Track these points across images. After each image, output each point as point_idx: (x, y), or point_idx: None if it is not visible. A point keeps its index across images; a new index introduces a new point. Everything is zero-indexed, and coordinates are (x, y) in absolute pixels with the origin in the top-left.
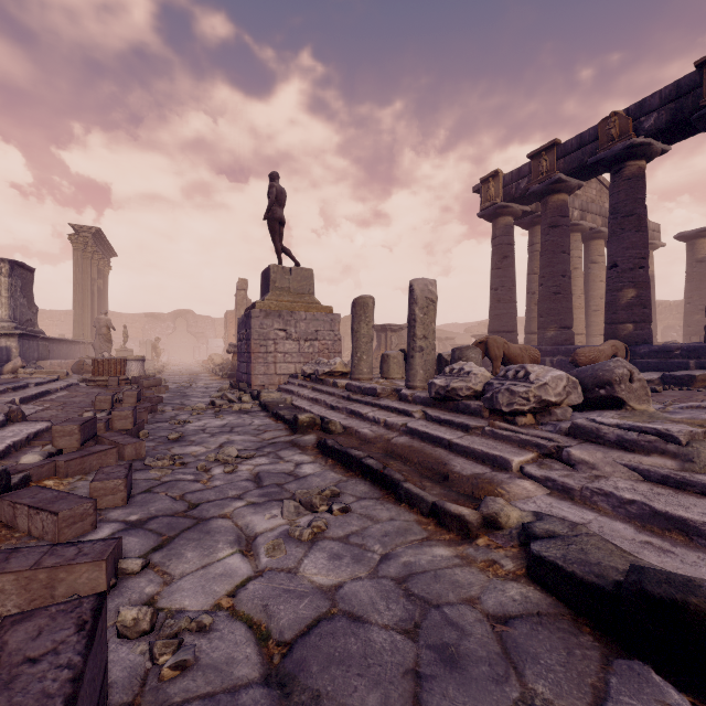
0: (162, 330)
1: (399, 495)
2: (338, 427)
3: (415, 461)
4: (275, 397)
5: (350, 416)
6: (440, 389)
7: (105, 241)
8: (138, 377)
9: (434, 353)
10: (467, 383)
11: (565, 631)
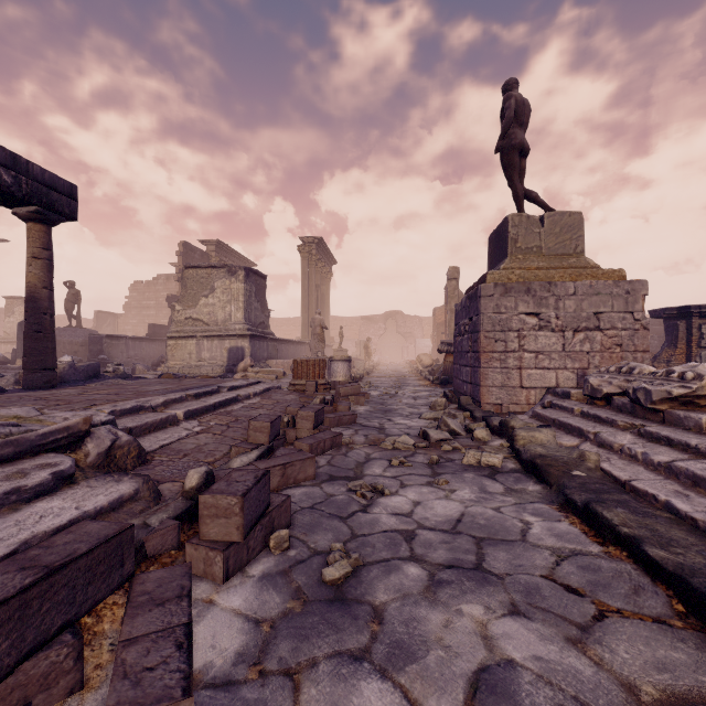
0: (375, 331)
1: None
2: None
3: None
4: (544, 441)
5: None
6: None
7: (326, 249)
8: (336, 382)
9: None
10: None
11: None
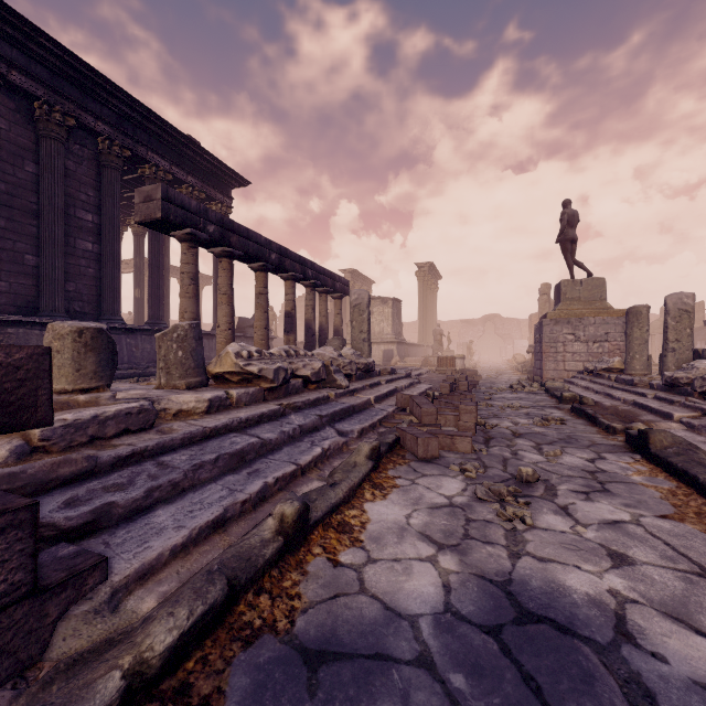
0: (473, 333)
1: (596, 423)
2: (589, 401)
3: (623, 416)
4: (557, 385)
5: (605, 397)
6: (667, 379)
7: (435, 270)
8: (462, 369)
9: (688, 353)
10: (687, 374)
11: (619, 448)
